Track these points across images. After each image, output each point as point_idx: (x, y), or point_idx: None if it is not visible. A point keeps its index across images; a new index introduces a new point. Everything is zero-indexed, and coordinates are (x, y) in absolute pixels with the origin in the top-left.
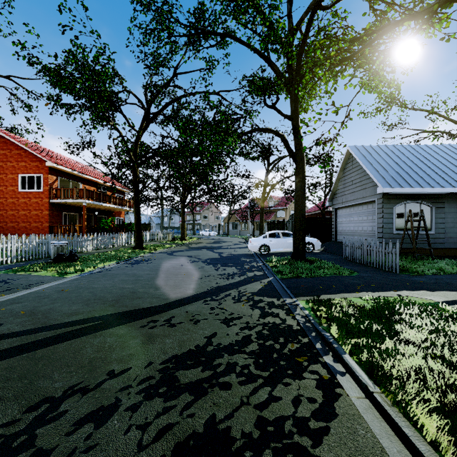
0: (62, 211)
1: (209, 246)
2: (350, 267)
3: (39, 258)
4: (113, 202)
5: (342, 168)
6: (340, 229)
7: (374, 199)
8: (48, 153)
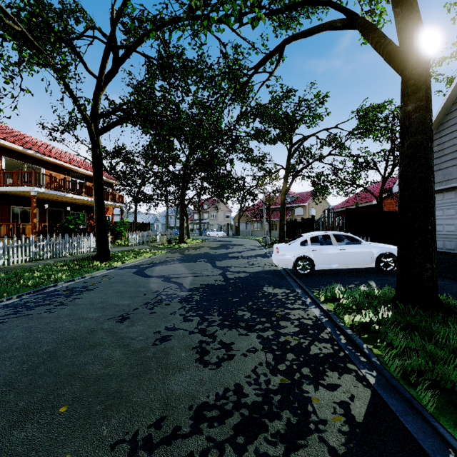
0: (9, 203)
1: (211, 253)
2: None
3: None
4: (85, 193)
5: (436, 123)
6: None
7: None
8: None
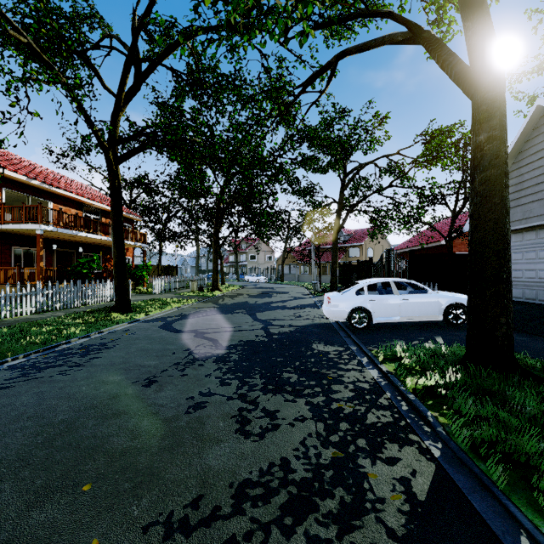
0: (11, 244)
1: (251, 303)
2: None
3: None
4: (101, 231)
5: (514, 151)
6: None
7: None
8: None
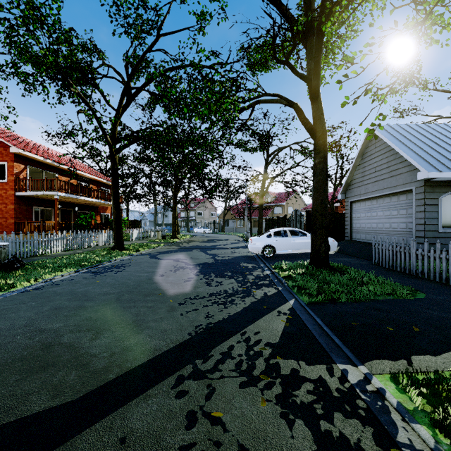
0: (32, 205)
1: (202, 246)
2: (398, 280)
3: None
4: (94, 195)
5: (360, 153)
6: (356, 226)
7: (410, 188)
8: (18, 139)
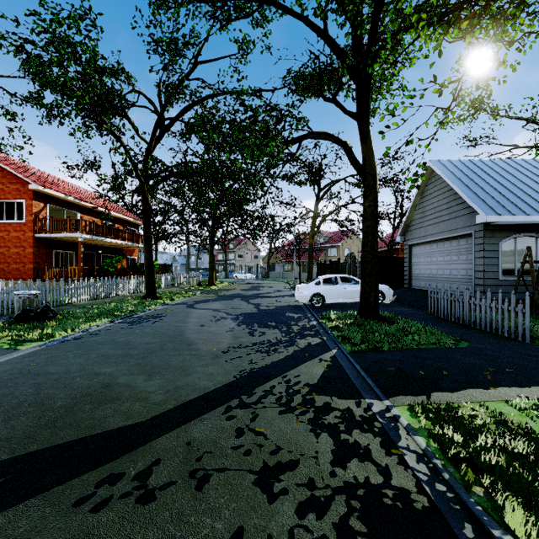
0: (52, 248)
1: (244, 294)
2: (448, 330)
3: (3, 313)
4: (120, 237)
5: (420, 191)
6: (416, 272)
7: (470, 232)
8: (36, 173)
